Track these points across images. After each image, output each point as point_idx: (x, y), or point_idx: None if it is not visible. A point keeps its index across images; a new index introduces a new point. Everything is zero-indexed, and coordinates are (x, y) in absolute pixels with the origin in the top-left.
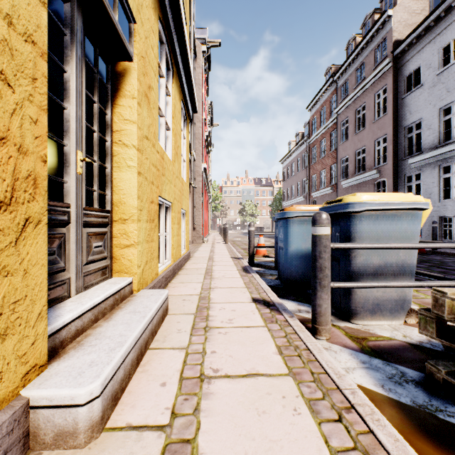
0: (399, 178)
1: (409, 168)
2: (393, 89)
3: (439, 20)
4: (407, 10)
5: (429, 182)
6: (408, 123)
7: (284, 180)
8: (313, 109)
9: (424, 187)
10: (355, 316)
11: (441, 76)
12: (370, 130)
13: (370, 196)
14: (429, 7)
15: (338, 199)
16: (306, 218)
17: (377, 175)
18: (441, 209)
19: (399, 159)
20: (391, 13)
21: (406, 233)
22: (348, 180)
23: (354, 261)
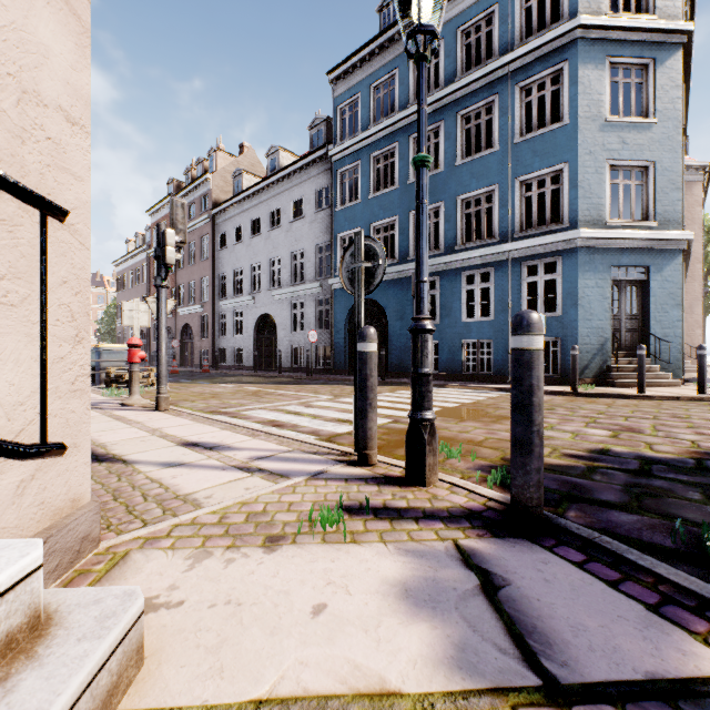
0: (217, 314)
1: (221, 309)
2: (212, 240)
3: (234, 207)
4: (224, 179)
5: (230, 322)
6: (221, 272)
7: (120, 291)
8: (155, 217)
9: (228, 325)
10: (102, 384)
11: (235, 248)
12: (199, 267)
13: (108, 345)
14: (233, 189)
15: (98, 345)
16: (92, 351)
17: (203, 310)
18: (235, 342)
19: (217, 299)
20: (211, 177)
21: (121, 357)
22: (184, 309)
23: (102, 366)
